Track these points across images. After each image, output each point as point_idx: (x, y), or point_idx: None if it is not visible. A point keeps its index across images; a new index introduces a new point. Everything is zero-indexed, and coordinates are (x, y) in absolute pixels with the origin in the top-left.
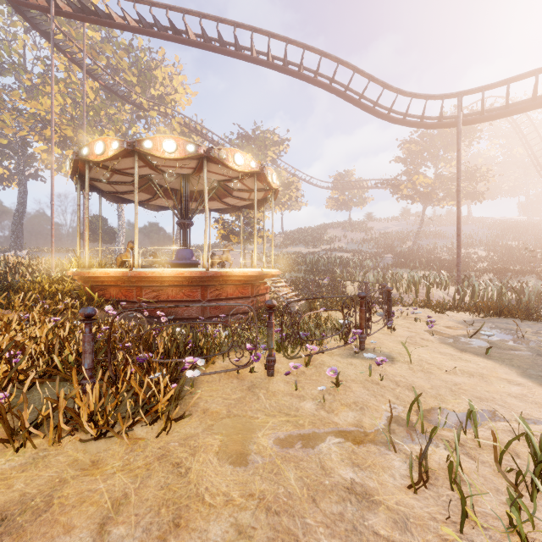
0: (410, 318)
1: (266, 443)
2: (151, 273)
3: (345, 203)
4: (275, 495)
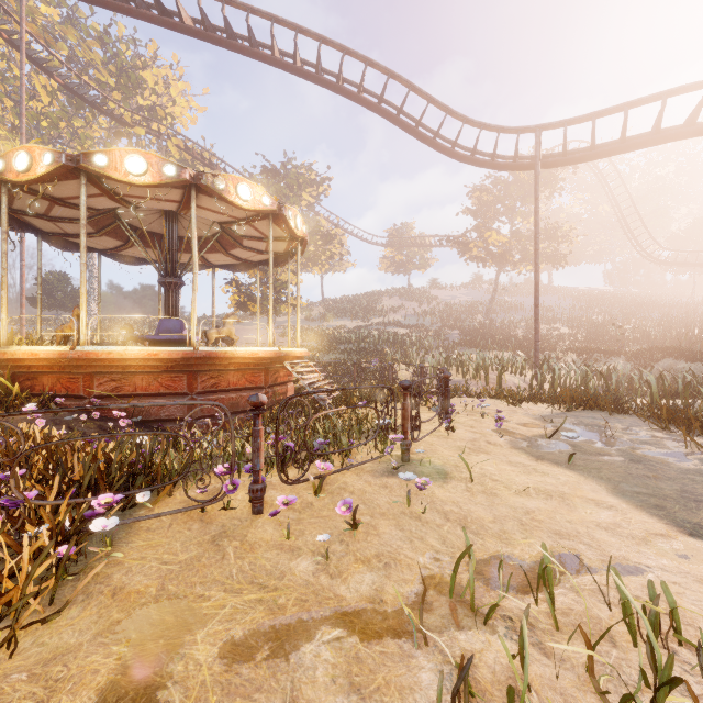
0: (476, 412)
1: (204, 654)
2: (105, 354)
3: (403, 265)
4: None
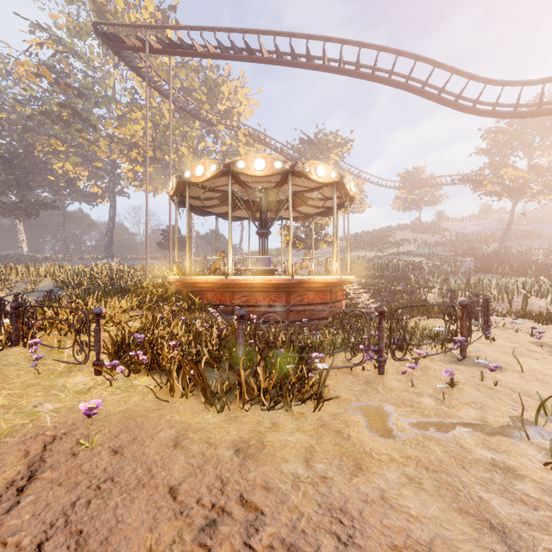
0: (507, 328)
1: (402, 425)
2: (243, 280)
3: (415, 203)
4: (429, 460)
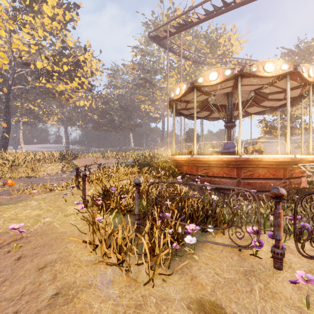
0: None
1: None
2: (202, 158)
3: None
4: None
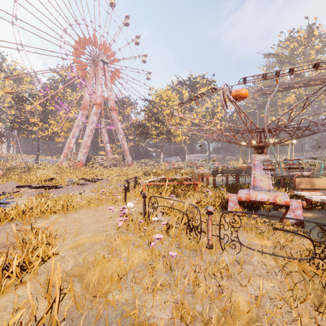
0: None
1: None
2: (241, 165)
3: None
4: None
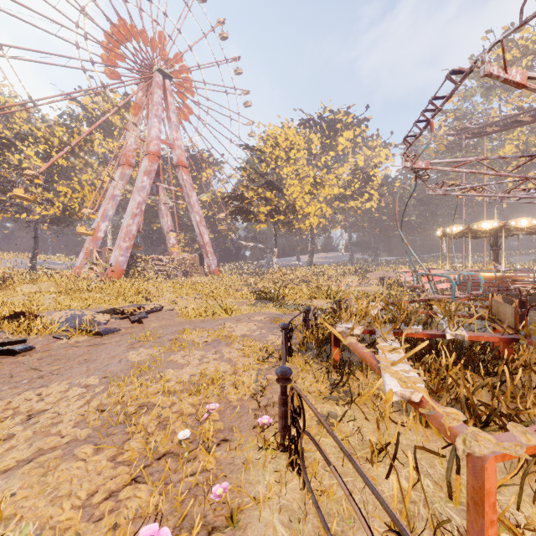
0: None
1: None
2: (449, 274)
3: None
4: None
